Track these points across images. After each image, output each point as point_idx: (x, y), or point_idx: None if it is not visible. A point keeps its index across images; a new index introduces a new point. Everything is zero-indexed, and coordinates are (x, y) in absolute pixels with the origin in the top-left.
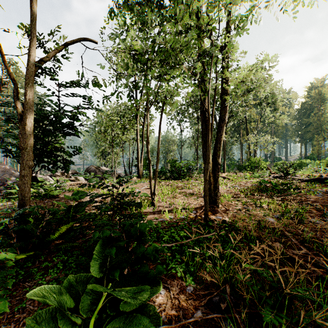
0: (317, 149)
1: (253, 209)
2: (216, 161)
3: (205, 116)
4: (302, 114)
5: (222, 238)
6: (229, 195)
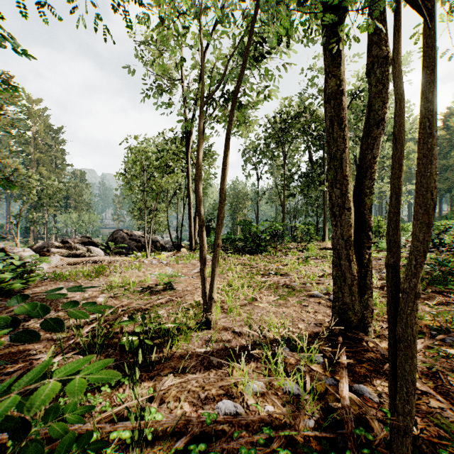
0: None
1: None
2: (363, 221)
3: (339, 105)
4: None
5: None
6: None
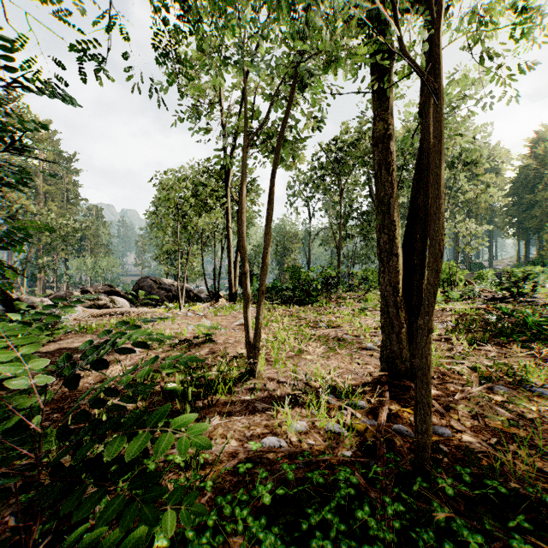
0: None
1: (524, 398)
2: (412, 267)
3: (386, 149)
4: (520, 187)
5: None
6: None
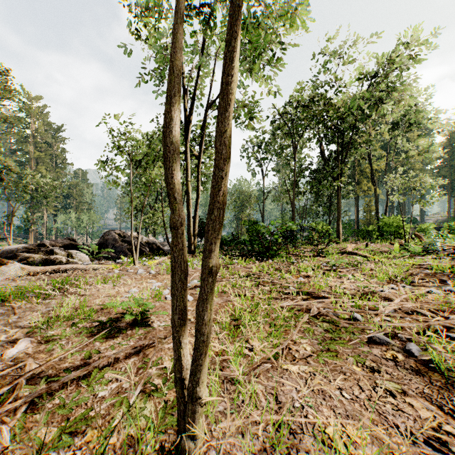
0: None
1: None
2: None
3: None
4: (450, 150)
5: None
6: None
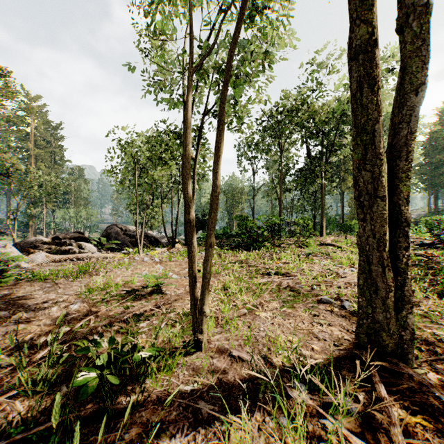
0: None
1: None
2: (398, 214)
3: (371, 59)
4: (430, 149)
5: None
6: None
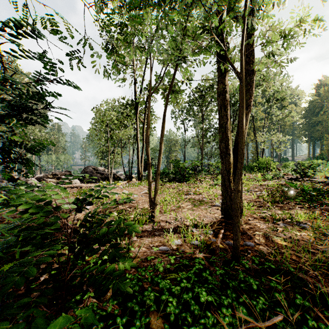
0: (327, 149)
1: (294, 229)
2: None
3: (223, 98)
4: (309, 113)
5: (282, 309)
6: (249, 203)
